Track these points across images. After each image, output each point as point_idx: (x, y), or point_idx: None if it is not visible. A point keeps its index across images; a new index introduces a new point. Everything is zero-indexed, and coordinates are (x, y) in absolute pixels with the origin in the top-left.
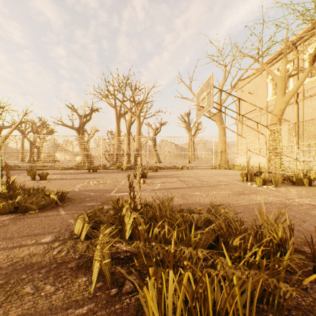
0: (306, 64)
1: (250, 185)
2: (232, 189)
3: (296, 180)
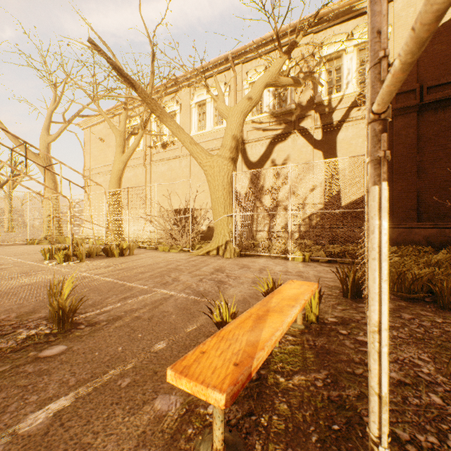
0: (153, 127)
1: (47, 264)
2: (4, 274)
3: (111, 252)
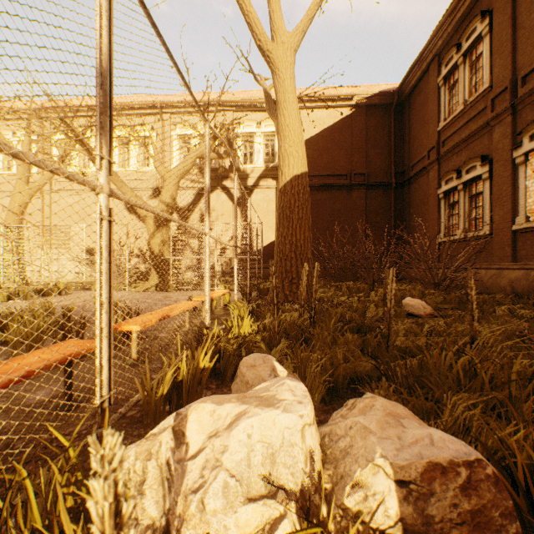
0: (55, 149)
1: None
2: None
3: (47, 292)
